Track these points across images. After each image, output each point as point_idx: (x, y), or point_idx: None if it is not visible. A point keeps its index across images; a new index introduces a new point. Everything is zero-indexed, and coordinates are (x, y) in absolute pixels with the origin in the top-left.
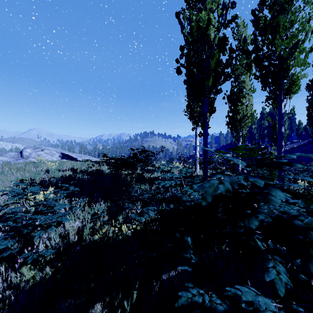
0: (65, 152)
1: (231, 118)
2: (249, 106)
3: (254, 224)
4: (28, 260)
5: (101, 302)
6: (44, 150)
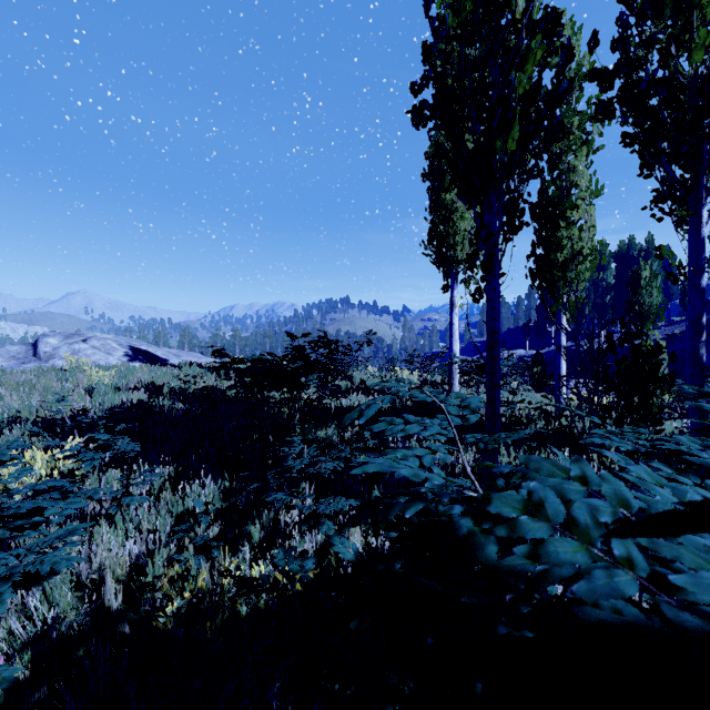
0: (140, 345)
1: (540, 260)
2: (586, 229)
3: None
4: None
5: None
6: (90, 341)
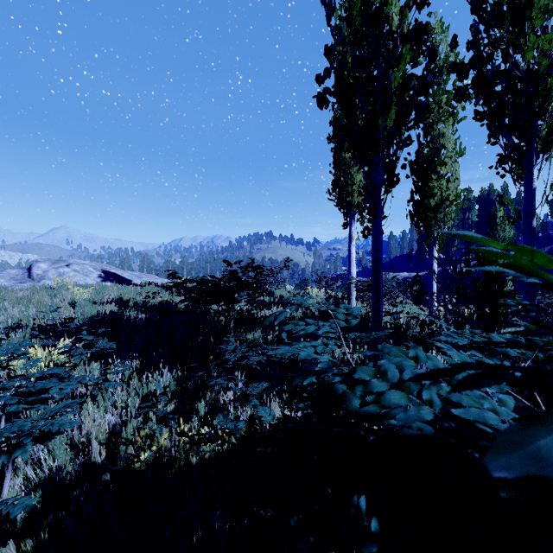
0: (110, 269)
1: (417, 204)
2: (452, 181)
3: None
4: None
5: None
6: (72, 266)
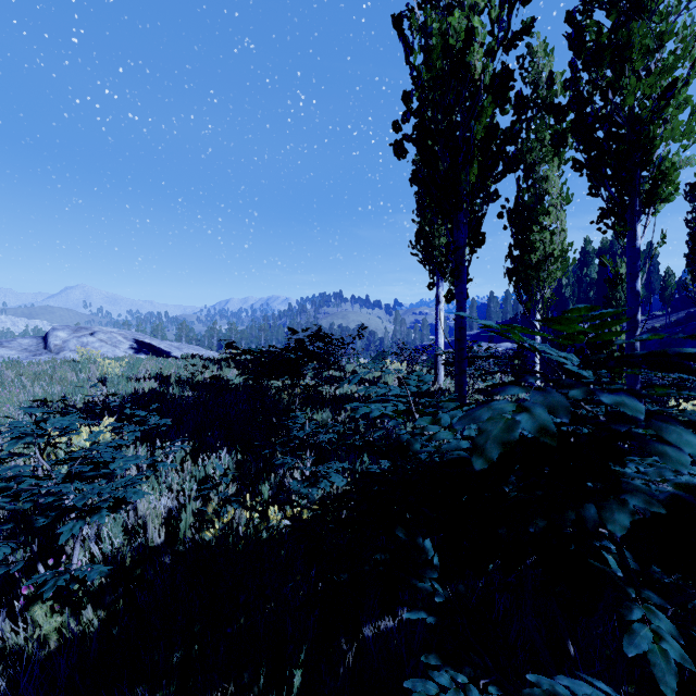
0: (143, 338)
1: (516, 261)
2: (557, 233)
3: (619, 524)
4: (43, 592)
5: (219, 692)
6: (97, 335)
